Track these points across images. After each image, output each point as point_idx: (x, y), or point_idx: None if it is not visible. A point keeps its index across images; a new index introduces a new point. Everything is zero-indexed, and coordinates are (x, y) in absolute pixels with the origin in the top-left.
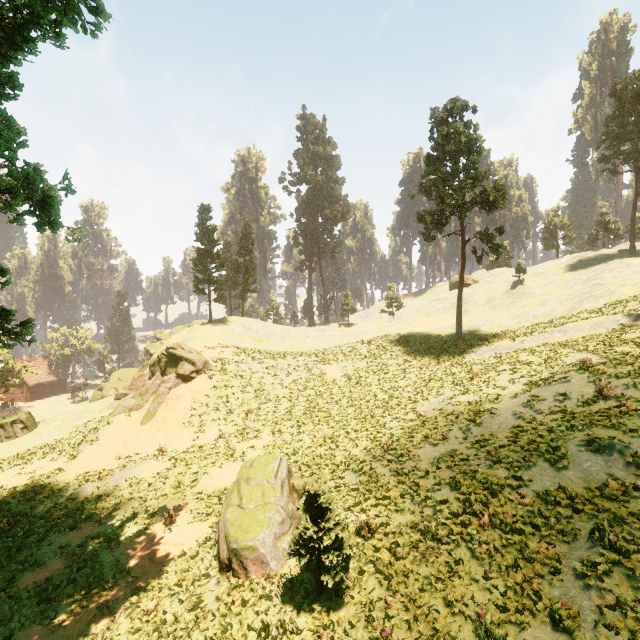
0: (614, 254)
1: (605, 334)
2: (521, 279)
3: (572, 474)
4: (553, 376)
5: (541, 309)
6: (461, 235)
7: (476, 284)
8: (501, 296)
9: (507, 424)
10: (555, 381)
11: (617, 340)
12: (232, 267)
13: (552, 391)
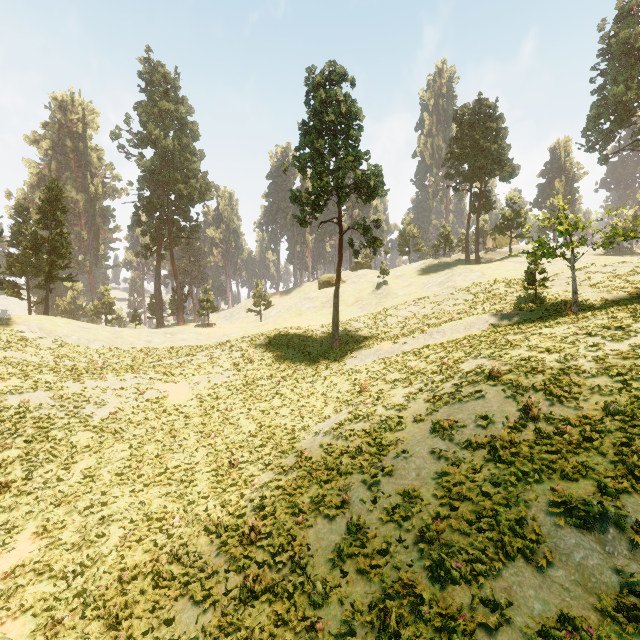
0: (453, 262)
1: (485, 335)
2: (384, 280)
3: (563, 576)
4: (461, 390)
5: (408, 309)
6: (339, 224)
7: (344, 284)
8: (368, 296)
9: (428, 470)
10: (466, 397)
11: (506, 342)
12: (26, 242)
13: (469, 412)
